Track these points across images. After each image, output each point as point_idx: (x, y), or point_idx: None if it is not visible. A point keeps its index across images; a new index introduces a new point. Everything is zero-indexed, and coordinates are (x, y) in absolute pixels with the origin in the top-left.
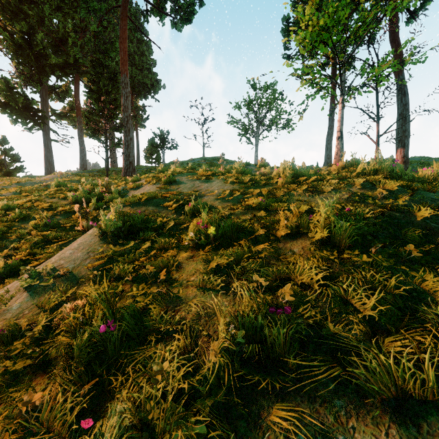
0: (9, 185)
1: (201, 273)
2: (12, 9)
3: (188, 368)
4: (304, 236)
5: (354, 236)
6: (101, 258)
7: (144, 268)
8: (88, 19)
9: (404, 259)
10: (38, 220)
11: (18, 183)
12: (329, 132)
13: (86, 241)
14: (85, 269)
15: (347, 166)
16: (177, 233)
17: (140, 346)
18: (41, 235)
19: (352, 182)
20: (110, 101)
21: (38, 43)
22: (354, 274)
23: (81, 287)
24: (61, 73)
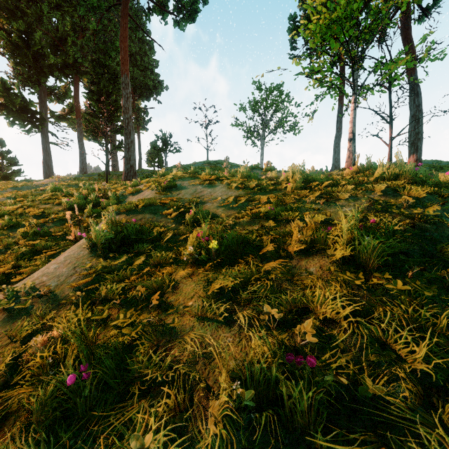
0: (5, 190)
1: (200, 297)
2: (9, 7)
3: (177, 448)
4: (322, 251)
5: (385, 255)
6: (88, 274)
7: (135, 288)
8: (88, 18)
9: (448, 284)
10: (27, 228)
11: (13, 187)
12: (337, 134)
13: (74, 253)
14: (69, 288)
15: (362, 170)
16: (175, 245)
17: (121, 399)
18: (29, 245)
19: (371, 187)
20: (111, 103)
21: (36, 42)
22: (391, 305)
23: (62, 311)
24: (60, 73)
